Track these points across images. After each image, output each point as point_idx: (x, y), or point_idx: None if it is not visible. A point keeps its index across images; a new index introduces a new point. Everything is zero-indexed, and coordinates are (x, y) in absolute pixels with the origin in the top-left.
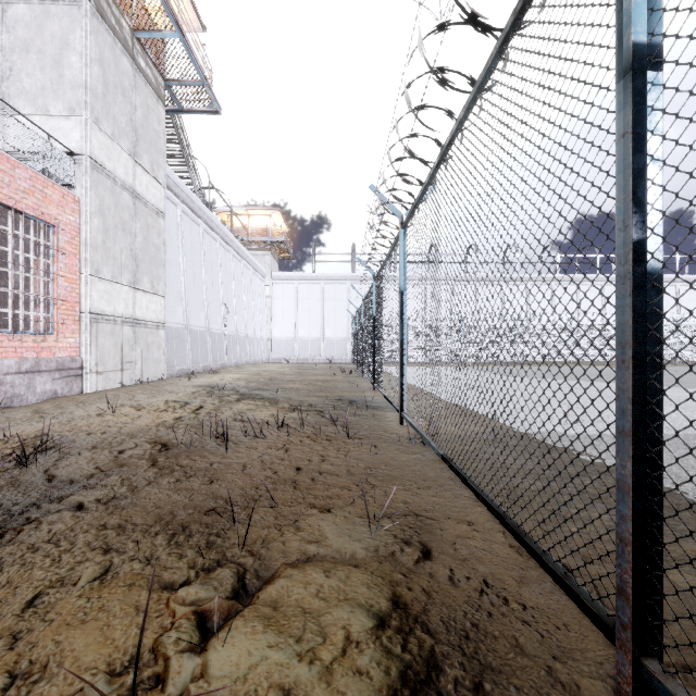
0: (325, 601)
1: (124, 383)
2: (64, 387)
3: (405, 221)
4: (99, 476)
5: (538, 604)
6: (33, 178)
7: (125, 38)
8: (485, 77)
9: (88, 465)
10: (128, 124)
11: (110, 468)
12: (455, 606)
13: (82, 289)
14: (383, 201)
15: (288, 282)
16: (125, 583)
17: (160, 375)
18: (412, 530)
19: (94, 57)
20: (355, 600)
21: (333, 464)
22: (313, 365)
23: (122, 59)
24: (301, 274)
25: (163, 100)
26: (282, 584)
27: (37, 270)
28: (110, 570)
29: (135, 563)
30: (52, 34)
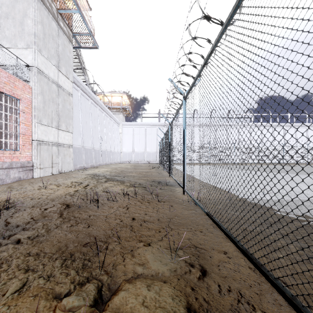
0: (148, 309)
1: (53, 173)
2: (24, 175)
3: (185, 95)
4: (32, 223)
5: (273, 310)
6: (9, 77)
7: (53, 13)
8: (233, 13)
9: (27, 217)
10: (55, 53)
11: (38, 218)
12: (224, 312)
13: (33, 129)
14: (175, 86)
15: (130, 126)
16: (33, 294)
17: (70, 169)
18: (194, 257)
19: (38, 20)
20: (165, 308)
21: (151, 216)
22: (141, 164)
23: (52, 22)
24: (136, 123)
25: (72, 42)
26: (122, 296)
27: (11, 120)
28: (26, 284)
29: (40, 280)
30: (19, 10)
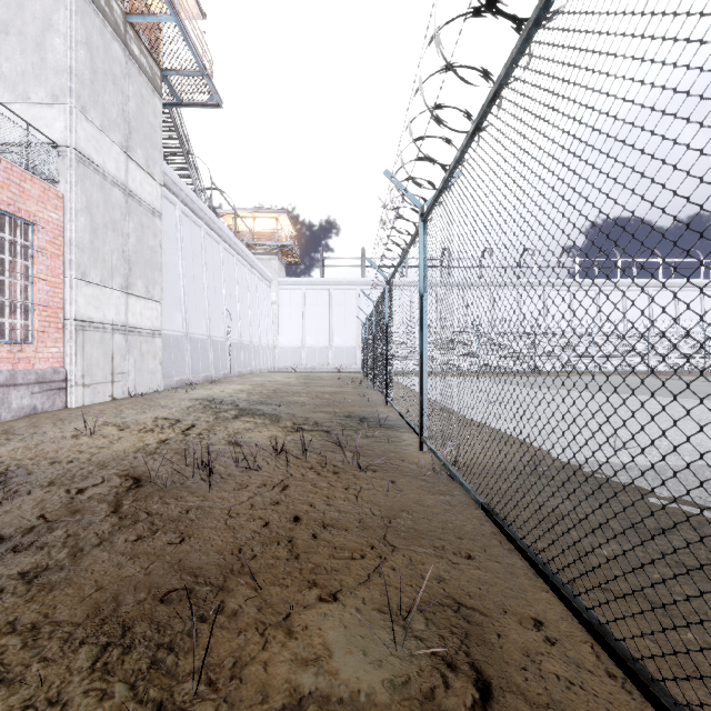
0: None
1: (115, 396)
2: (45, 402)
3: (426, 211)
4: (40, 530)
5: None
6: (8, 170)
7: (116, 22)
8: None
9: (32, 513)
10: (120, 115)
11: (58, 516)
12: None
13: (66, 294)
14: (400, 189)
15: (295, 287)
16: None
17: (156, 387)
18: (456, 638)
19: (80, 39)
20: None
21: (341, 512)
22: (321, 375)
23: (112, 44)
24: (309, 279)
25: (160, 91)
26: None
27: (12, 272)
28: None
29: None
30: (34, 14)
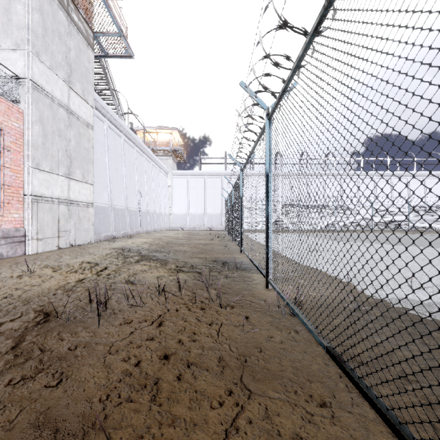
0: None
1: (60, 246)
2: (9, 251)
3: (271, 110)
4: None
5: None
6: None
7: None
8: None
9: None
10: (64, 60)
11: None
12: None
13: (25, 178)
14: (251, 95)
15: (183, 177)
16: None
17: (89, 240)
18: None
19: (34, 7)
20: None
21: (204, 349)
22: (199, 232)
23: (58, 12)
24: (191, 171)
25: (92, 46)
26: None
27: None
28: None
29: None
30: None
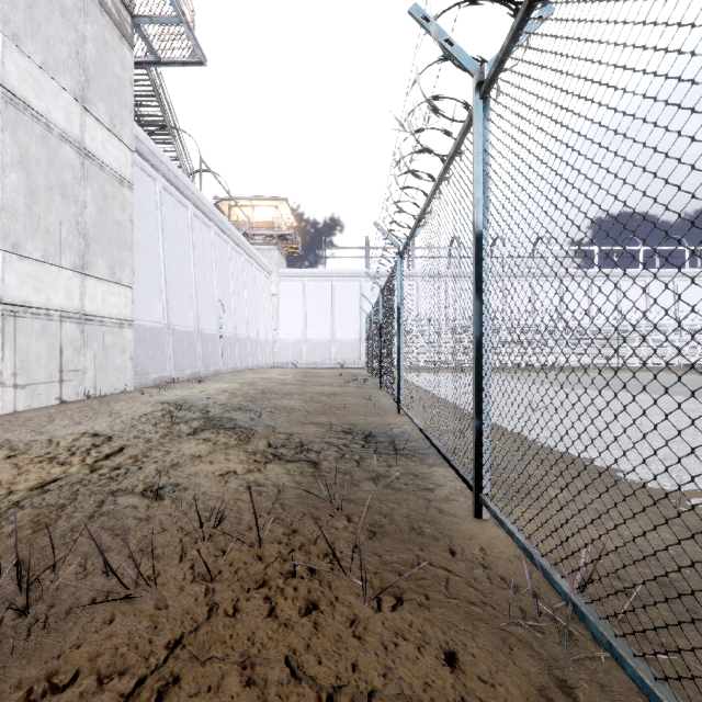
0: None
1: (65, 398)
2: None
3: (494, 61)
4: None
5: None
6: None
7: None
8: None
9: None
10: (72, 57)
11: None
12: None
13: None
14: (438, 39)
15: (296, 279)
16: None
17: (125, 386)
18: None
19: None
20: None
21: None
22: (322, 371)
23: None
24: (310, 270)
25: (130, 41)
26: None
27: None
28: None
29: None
30: None
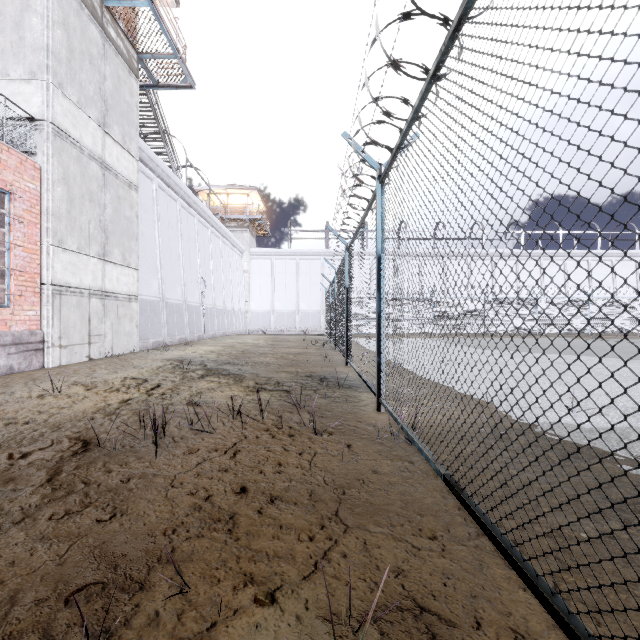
0: None
1: (92, 356)
2: (22, 362)
3: (383, 171)
4: None
5: None
6: None
7: (93, 5)
8: None
9: None
10: (97, 93)
11: None
12: None
13: (43, 260)
14: (357, 151)
15: (265, 257)
16: None
17: (132, 348)
18: None
19: (56, 19)
20: None
21: (291, 481)
22: (288, 337)
23: (89, 26)
24: (278, 250)
25: (136, 73)
26: None
27: None
28: None
29: None
30: None
